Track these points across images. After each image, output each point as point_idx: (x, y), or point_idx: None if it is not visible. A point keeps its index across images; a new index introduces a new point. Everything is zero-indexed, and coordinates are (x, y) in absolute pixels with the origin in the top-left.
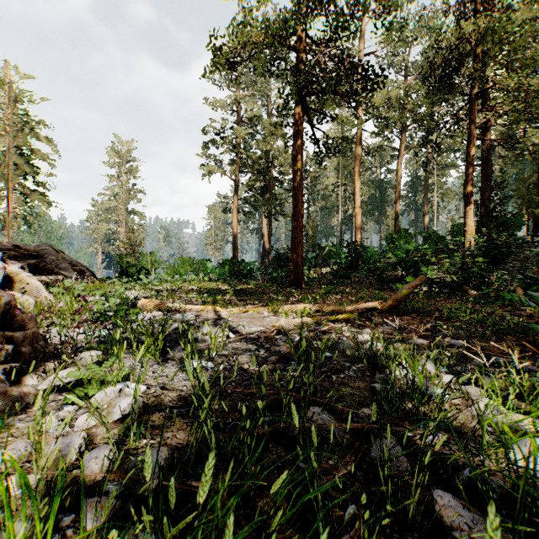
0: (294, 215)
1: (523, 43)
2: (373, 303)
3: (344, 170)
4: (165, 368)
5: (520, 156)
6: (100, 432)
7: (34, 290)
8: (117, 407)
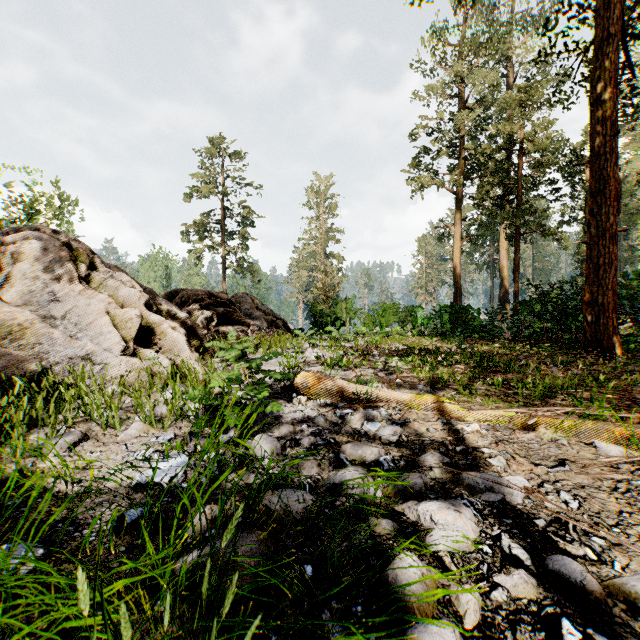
0: (594, 210)
1: None
2: None
3: None
4: None
5: None
6: None
7: (174, 348)
8: None
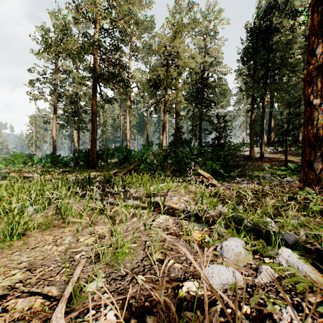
0: (92, 133)
1: (177, 82)
2: (117, 170)
3: (124, 107)
4: None
5: (180, 119)
6: None
7: None
8: None
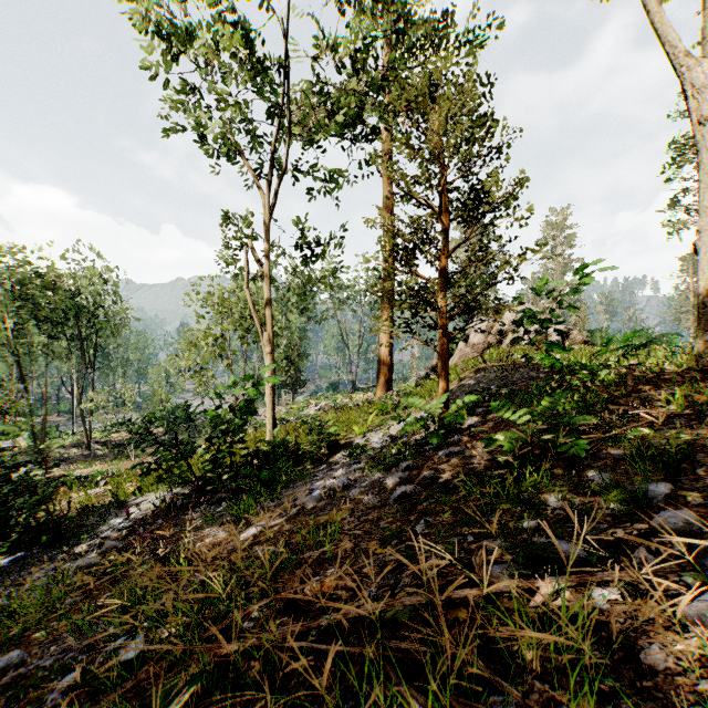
0: None
1: None
2: None
3: None
4: None
5: None
6: None
7: None
8: None
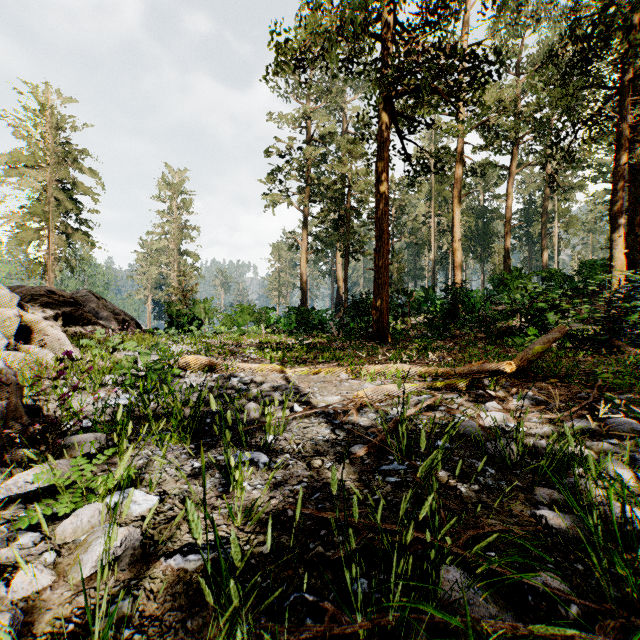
0: (377, 249)
1: None
2: (497, 364)
3: (438, 197)
4: (196, 461)
5: None
6: (56, 600)
7: (56, 343)
8: (89, 551)
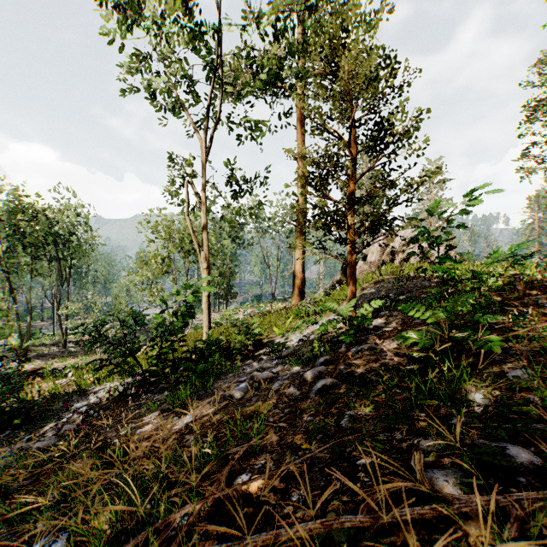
0: None
1: None
2: None
3: None
4: None
5: None
6: None
7: None
8: None
